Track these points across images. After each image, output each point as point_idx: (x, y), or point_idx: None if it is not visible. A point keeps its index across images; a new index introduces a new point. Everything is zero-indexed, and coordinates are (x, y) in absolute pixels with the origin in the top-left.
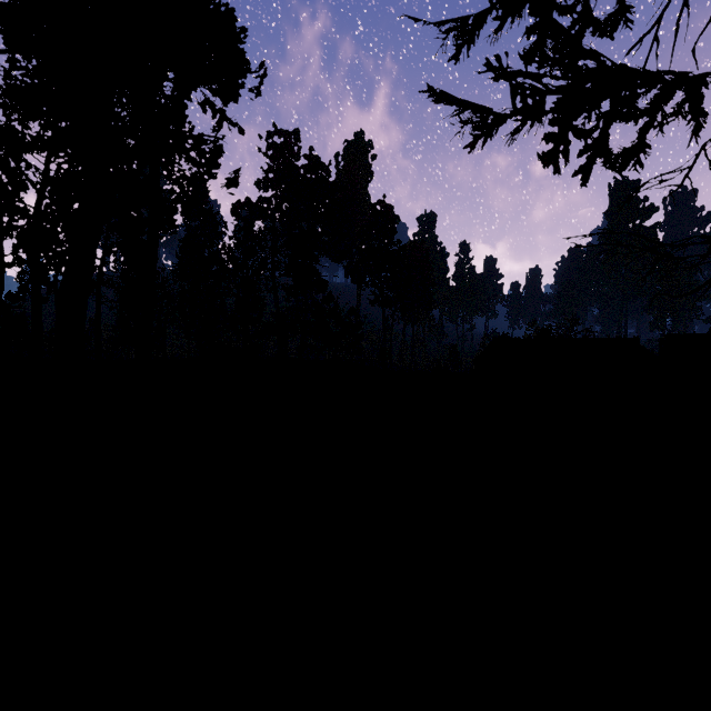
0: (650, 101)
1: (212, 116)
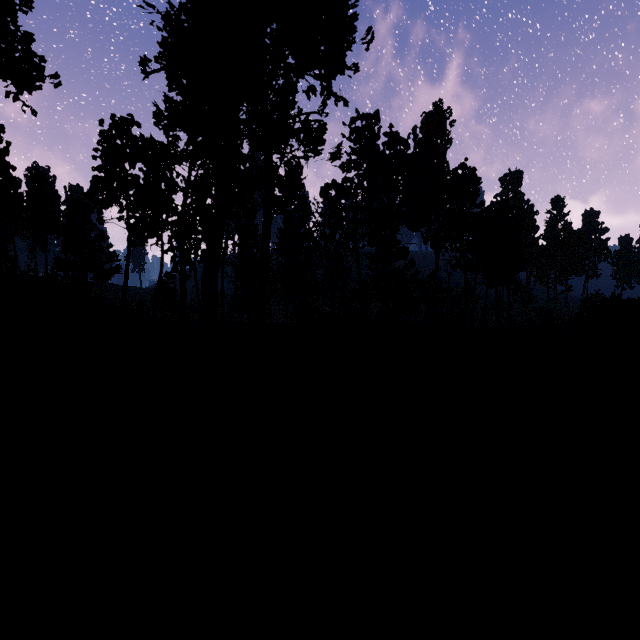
0: None
1: (320, 93)
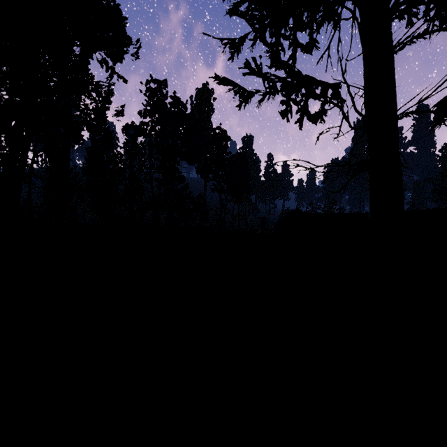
0: (320, 91)
1: (106, 70)
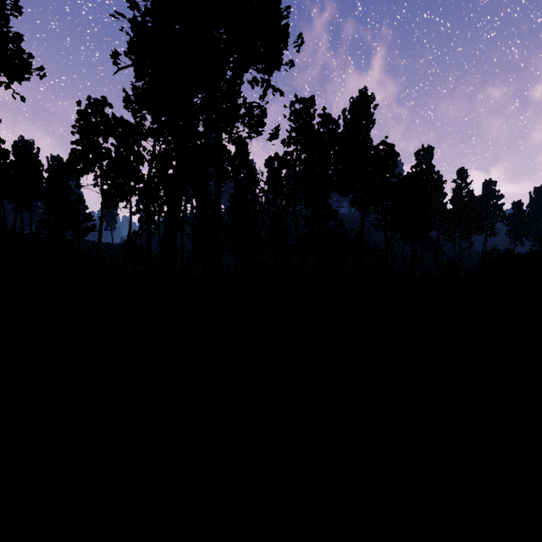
0: None
1: (261, 86)
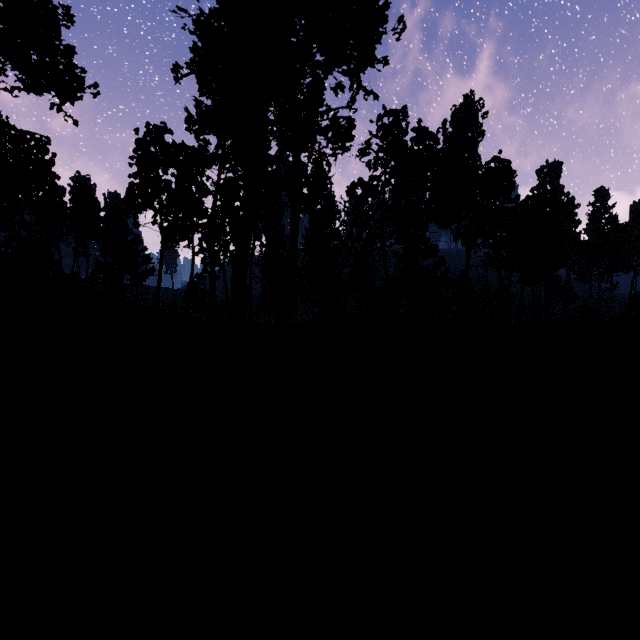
0: None
1: (349, 88)
